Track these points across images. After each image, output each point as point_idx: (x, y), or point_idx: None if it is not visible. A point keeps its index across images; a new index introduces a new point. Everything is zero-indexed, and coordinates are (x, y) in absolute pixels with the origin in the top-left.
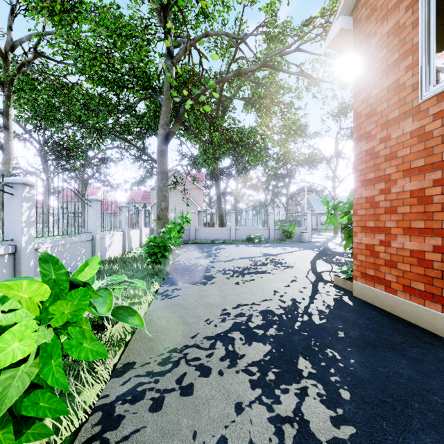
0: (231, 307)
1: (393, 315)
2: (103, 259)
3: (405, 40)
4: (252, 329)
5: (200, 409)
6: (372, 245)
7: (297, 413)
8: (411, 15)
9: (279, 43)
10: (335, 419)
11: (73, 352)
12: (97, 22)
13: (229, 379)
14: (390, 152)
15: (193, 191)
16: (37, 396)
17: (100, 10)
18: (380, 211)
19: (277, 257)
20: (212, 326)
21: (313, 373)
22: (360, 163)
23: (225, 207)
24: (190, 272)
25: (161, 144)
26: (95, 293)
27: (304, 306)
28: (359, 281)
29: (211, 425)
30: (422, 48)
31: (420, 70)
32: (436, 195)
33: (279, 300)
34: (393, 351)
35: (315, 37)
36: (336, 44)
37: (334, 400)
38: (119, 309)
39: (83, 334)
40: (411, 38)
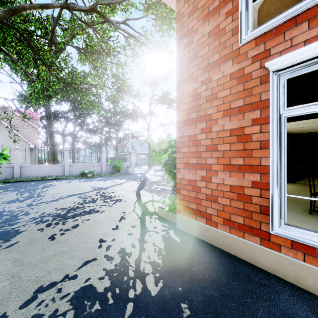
0: (19, 305)
1: (214, 247)
2: None
3: None
4: None
5: None
6: (194, 180)
7: None
8: None
9: (110, 11)
10: None
11: None
12: None
13: None
14: (211, 93)
15: (26, 129)
16: None
17: None
18: (202, 149)
19: (107, 191)
20: None
21: None
22: (183, 104)
23: (63, 146)
24: None
25: None
26: None
27: (135, 261)
28: (182, 214)
29: None
30: None
31: (240, 15)
32: (254, 133)
33: (104, 258)
34: None
35: (137, 18)
36: None
37: None
38: None
39: None
40: None
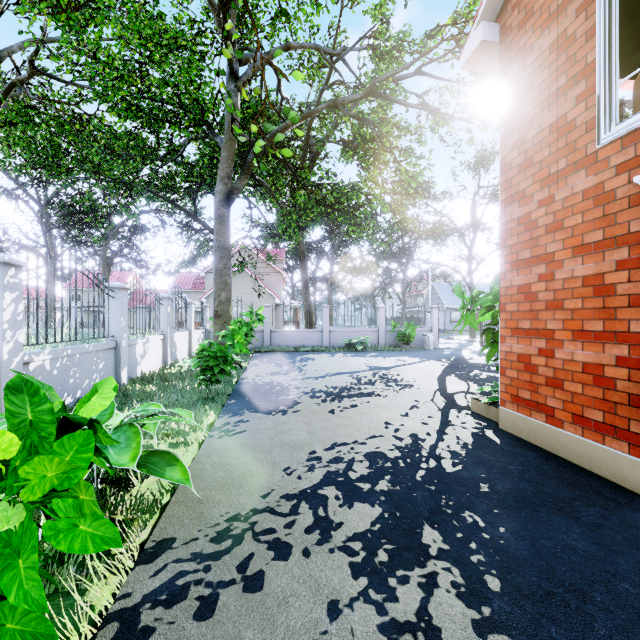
0: (322, 448)
1: (557, 457)
2: (133, 377)
3: (575, 58)
4: (354, 481)
5: (273, 614)
6: (528, 355)
7: (422, 616)
8: (584, 21)
9: (393, 62)
10: (479, 624)
11: (59, 541)
12: (125, 24)
13: (320, 562)
14: (553, 220)
15: (269, 276)
16: (3, 612)
17: (128, 6)
18: (539, 307)
19: (389, 372)
20: (294, 478)
21: (446, 550)
22: (510, 236)
23: (314, 299)
24: (262, 396)
25: (220, 206)
26: (107, 437)
27: (429, 446)
28: (508, 407)
29: (290, 639)
30: (601, 69)
31: (598, 101)
32: (620, 283)
33: (393, 437)
34: (561, 513)
35: (443, 55)
36: (475, 62)
37: (478, 593)
38: (152, 455)
39: (80, 508)
40: (584, 55)
